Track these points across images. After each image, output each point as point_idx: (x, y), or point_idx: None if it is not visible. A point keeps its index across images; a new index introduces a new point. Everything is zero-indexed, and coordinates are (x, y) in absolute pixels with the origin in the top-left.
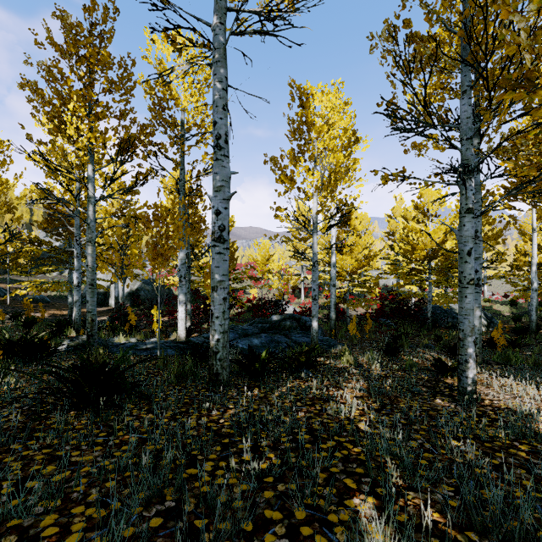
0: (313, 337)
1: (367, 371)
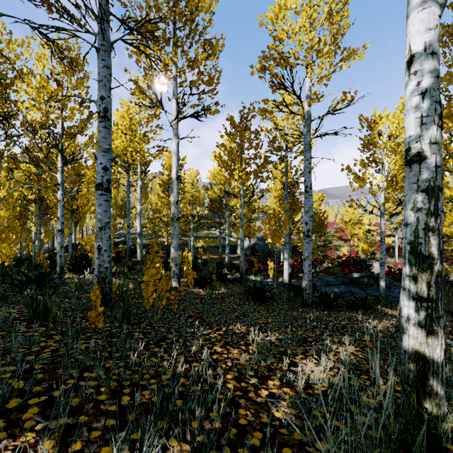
0: (381, 293)
1: None
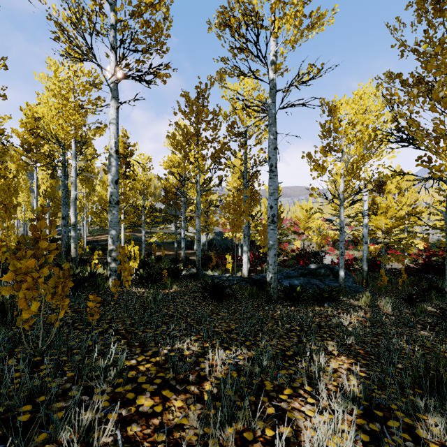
0: (340, 283)
1: (379, 310)
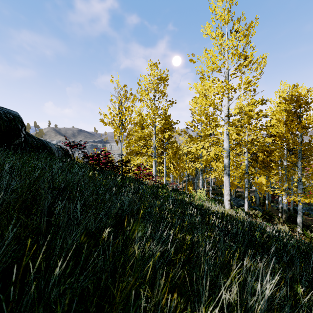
0: None
1: None
